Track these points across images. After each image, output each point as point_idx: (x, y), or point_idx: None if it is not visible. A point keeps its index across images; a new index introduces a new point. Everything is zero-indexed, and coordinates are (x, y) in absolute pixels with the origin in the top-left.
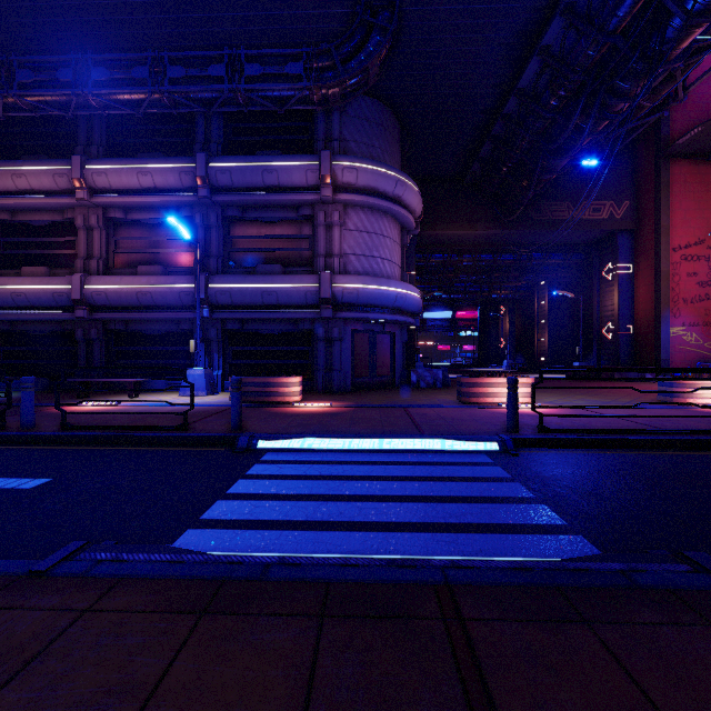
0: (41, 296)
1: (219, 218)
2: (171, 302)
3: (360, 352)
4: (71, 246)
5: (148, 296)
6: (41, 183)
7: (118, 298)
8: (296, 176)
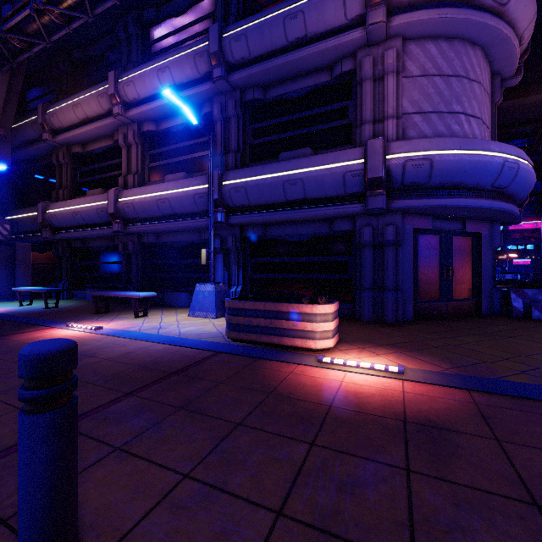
0: (90, 213)
1: (237, 104)
2: (188, 208)
3: (426, 263)
4: (120, 167)
5: (166, 203)
6: (91, 109)
7: (142, 208)
8: (329, 9)
